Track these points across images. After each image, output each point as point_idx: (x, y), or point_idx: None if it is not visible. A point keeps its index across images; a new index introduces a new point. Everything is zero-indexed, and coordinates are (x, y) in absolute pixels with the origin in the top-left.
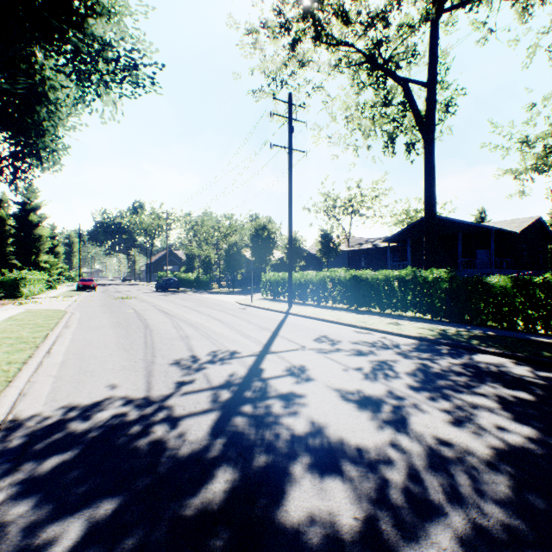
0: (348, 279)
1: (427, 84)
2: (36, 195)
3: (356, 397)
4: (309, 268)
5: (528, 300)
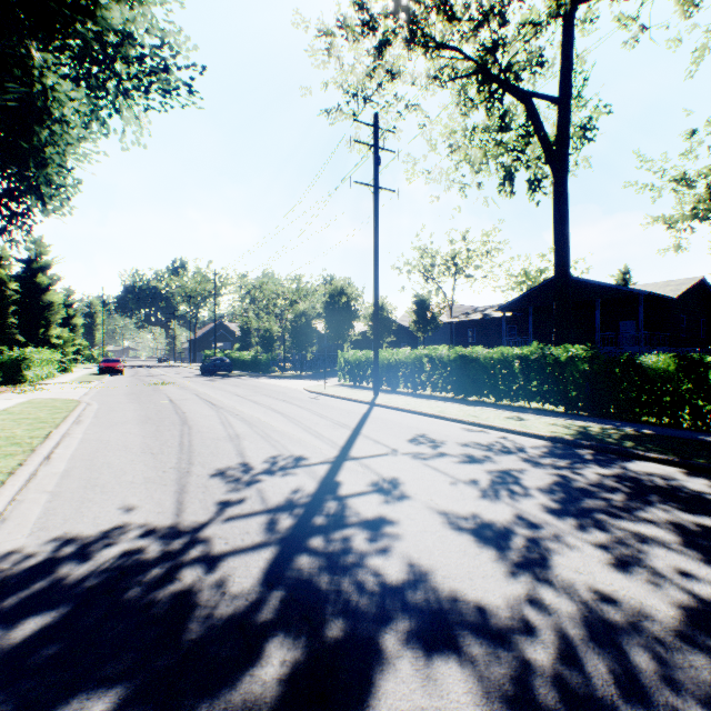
0: (453, 358)
1: (558, 99)
2: (46, 250)
3: (472, 524)
4: (400, 345)
5: (698, 387)
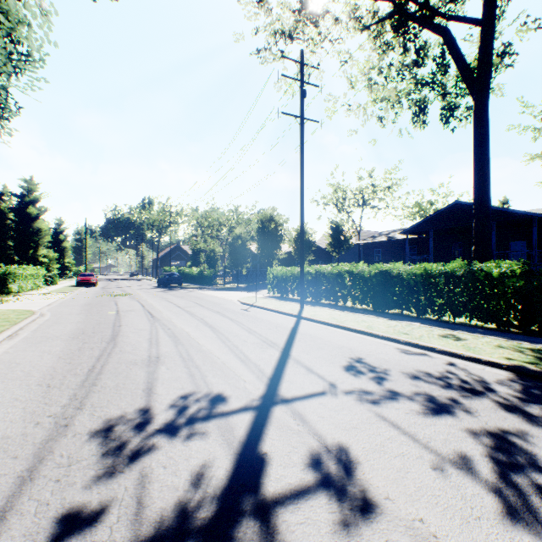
0: (374, 274)
1: (482, 20)
2: (35, 187)
3: None
4: (317, 263)
5: None
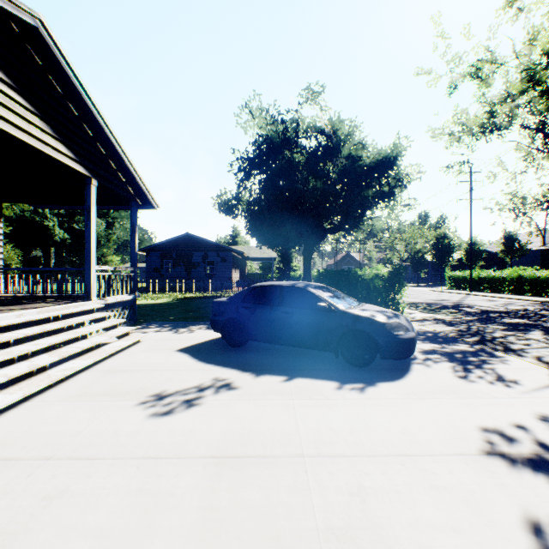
0: (514, 276)
1: None
2: None
3: (492, 305)
4: (490, 267)
5: None
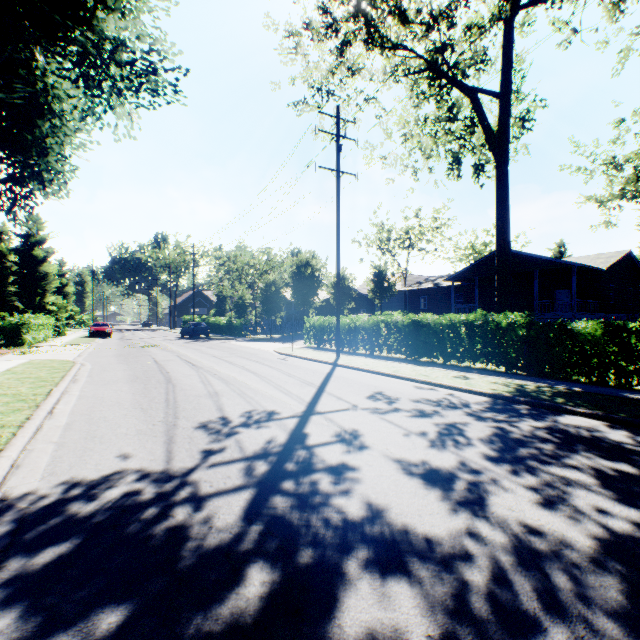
0: (407, 324)
1: (500, 94)
2: (42, 226)
3: (421, 470)
4: (359, 311)
5: (622, 350)
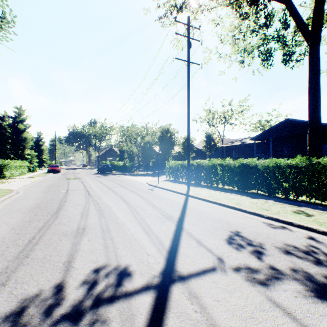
0: (238, 166)
1: None
2: (23, 112)
3: None
4: (196, 158)
5: None
